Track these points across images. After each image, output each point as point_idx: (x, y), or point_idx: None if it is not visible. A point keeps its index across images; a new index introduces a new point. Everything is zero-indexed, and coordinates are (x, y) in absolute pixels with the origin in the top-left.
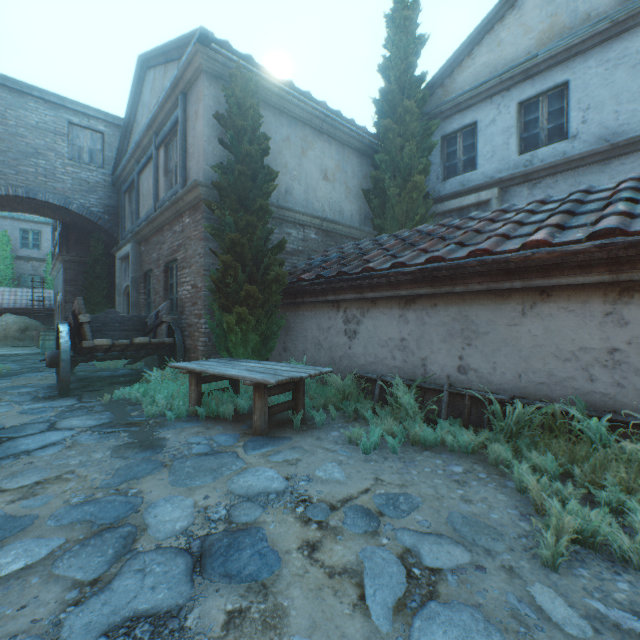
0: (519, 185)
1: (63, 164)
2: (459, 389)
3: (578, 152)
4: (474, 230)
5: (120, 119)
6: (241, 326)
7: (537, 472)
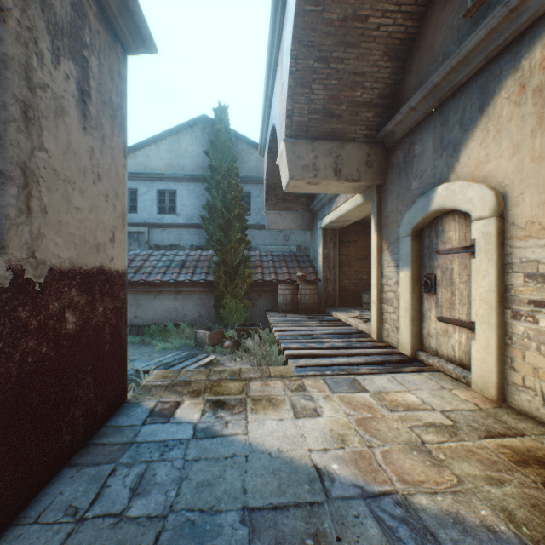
0: (158, 228)
1: None
2: (135, 324)
3: (180, 221)
4: (140, 266)
5: None
6: None
7: (157, 341)
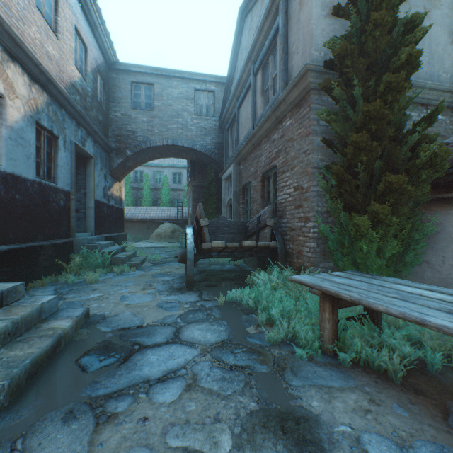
0: None
1: (191, 119)
2: None
3: None
4: None
5: (224, 78)
6: (374, 230)
7: None
